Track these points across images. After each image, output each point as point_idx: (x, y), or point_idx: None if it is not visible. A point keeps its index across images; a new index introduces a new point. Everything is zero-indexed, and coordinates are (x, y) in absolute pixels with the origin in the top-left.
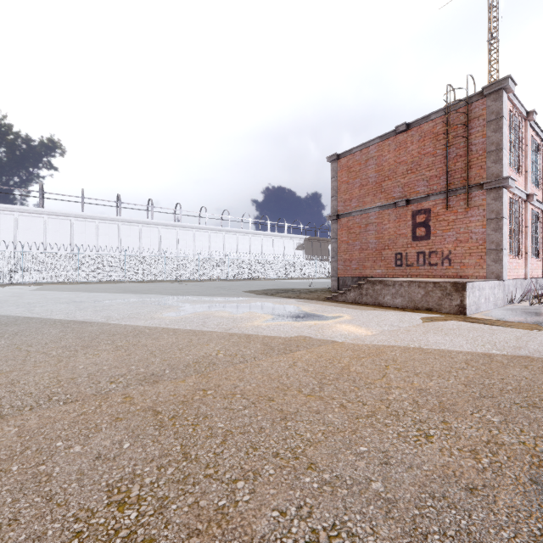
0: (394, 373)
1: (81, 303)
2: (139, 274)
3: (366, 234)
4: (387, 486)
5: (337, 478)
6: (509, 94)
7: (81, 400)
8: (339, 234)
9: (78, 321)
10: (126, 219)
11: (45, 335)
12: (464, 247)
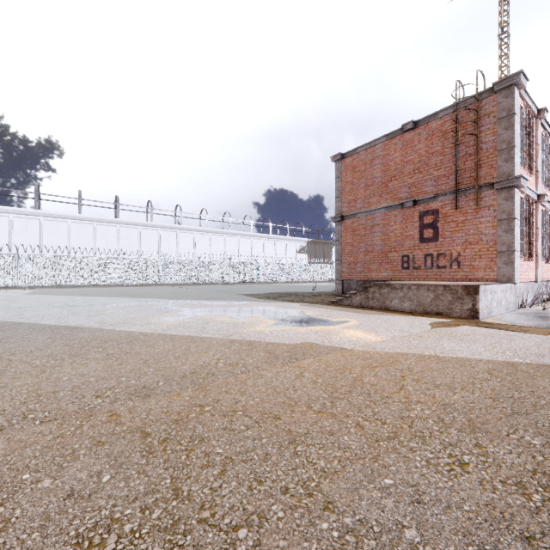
0: (413, 385)
1: (75, 307)
2: (138, 277)
3: (372, 236)
4: (424, 535)
5: (361, 523)
6: (520, 90)
7: (61, 418)
8: (344, 236)
9: (69, 326)
10: (125, 221)
11: (31, 342)
12: (474, 249)
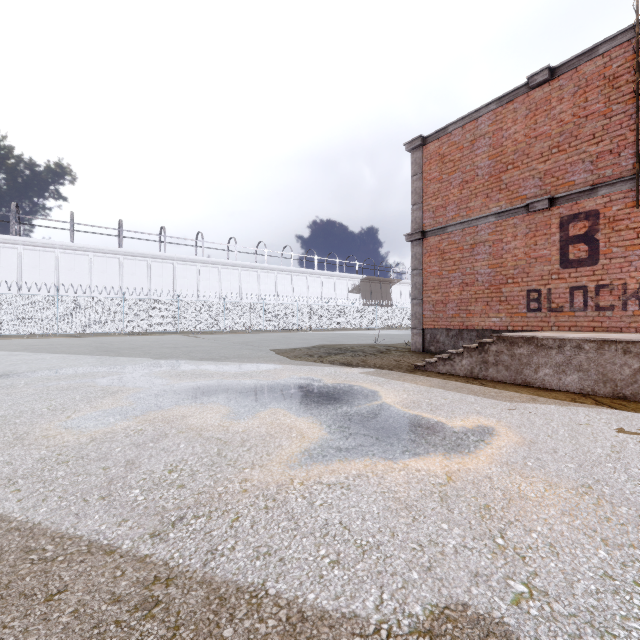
0: None
1: None
2: (143, 324)
3: (473, 260)
4: None
5: None
6: None
7: None
8: (426, 262)
9: None
10: (130, 251)
11: None
12: None
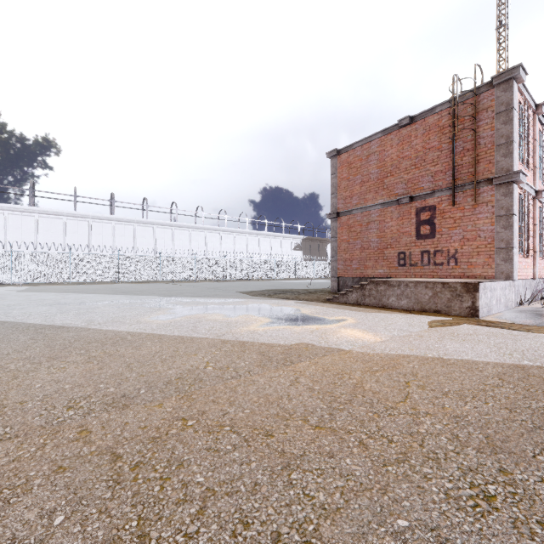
0: (419, 393)
1: (65, 305)
2: (133, 274)
3: (368, 233)
4: None
5: None
6: (519, 85)
7: (23, 435)
8: (339, 233)
9: (55, 325)
10: (120, 218)
11: (11, 343)
12: (472, 245)
